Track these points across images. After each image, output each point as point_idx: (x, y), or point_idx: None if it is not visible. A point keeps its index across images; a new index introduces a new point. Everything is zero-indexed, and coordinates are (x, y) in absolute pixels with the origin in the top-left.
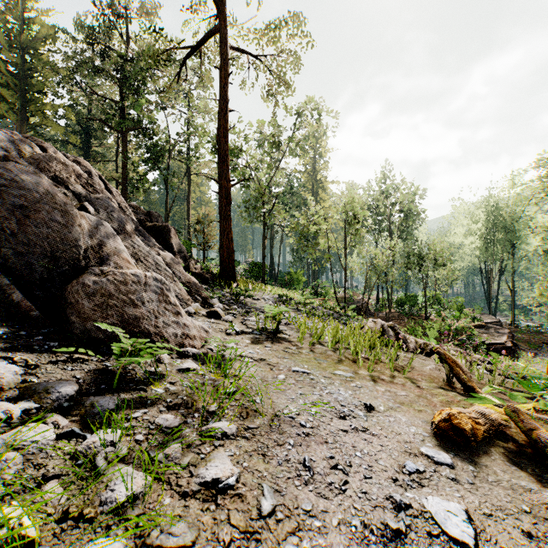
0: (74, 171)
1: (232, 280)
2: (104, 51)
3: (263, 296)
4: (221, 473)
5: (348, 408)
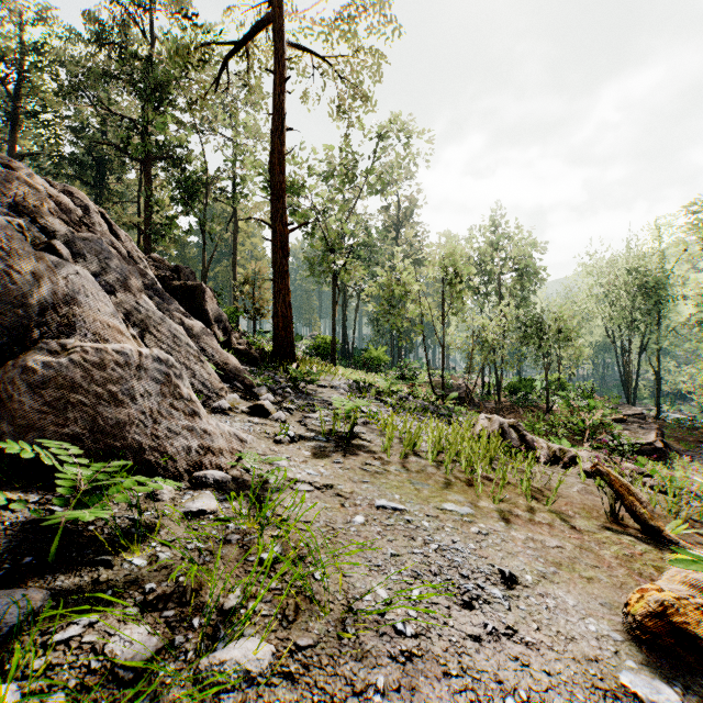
0: (60, 204)
1: (290, 360)
2: (120, 53)
3: (332, 382)
4: None
5: (473, 582)
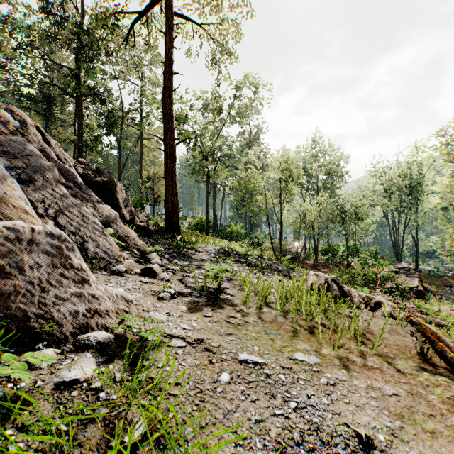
0: (1, 117)
1: (177, 233)
2: (61, 23)
3: (206, 248)
4: None
5: (335, 451)
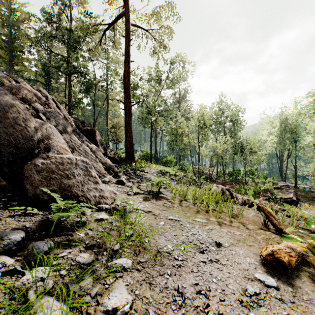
0: (36, 96)
1: (132, 161)
2: (58, 27)
3: (150, 171)
4: (119, 302)
5: (205, 245)
